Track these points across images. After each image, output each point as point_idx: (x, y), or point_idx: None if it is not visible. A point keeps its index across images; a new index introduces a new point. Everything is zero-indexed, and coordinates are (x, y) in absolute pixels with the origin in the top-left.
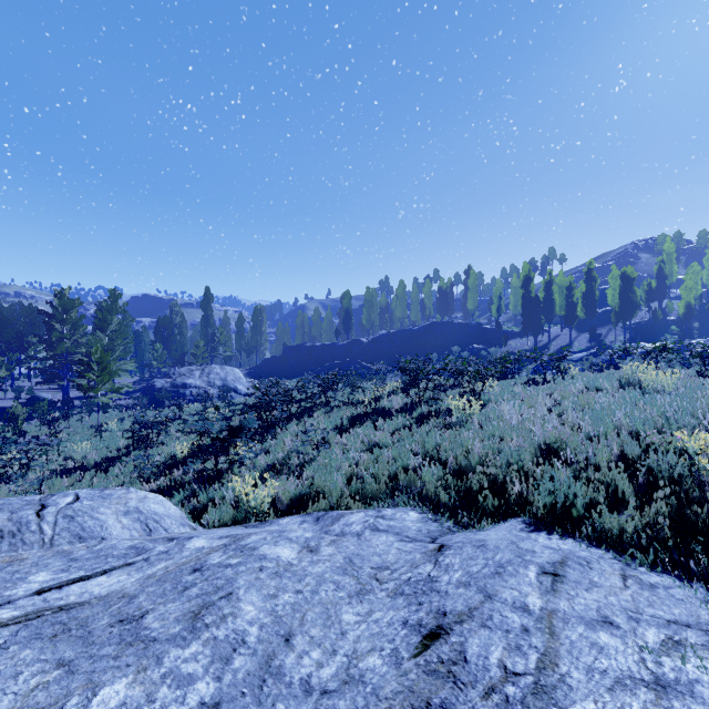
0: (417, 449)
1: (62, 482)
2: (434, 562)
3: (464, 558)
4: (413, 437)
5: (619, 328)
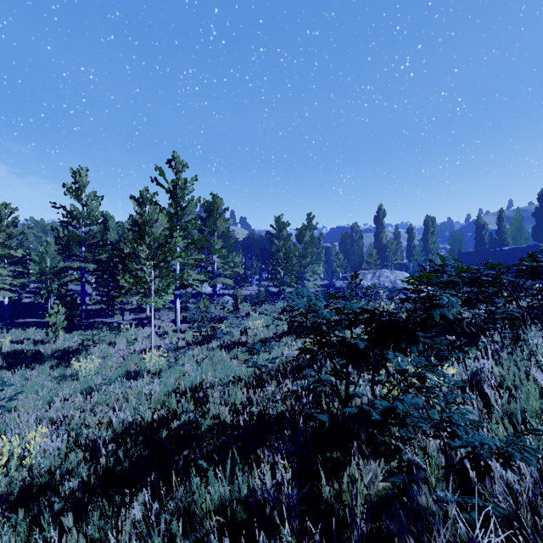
0: None
1: (221, 355)
2: None
3: None
4: None
5: None
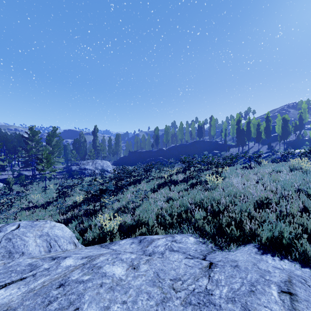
0: (191, 201)
1: (25, 213)
2: (208, 277)
3: (227, 276)
4: (189, 195)
5: (281, 143)
